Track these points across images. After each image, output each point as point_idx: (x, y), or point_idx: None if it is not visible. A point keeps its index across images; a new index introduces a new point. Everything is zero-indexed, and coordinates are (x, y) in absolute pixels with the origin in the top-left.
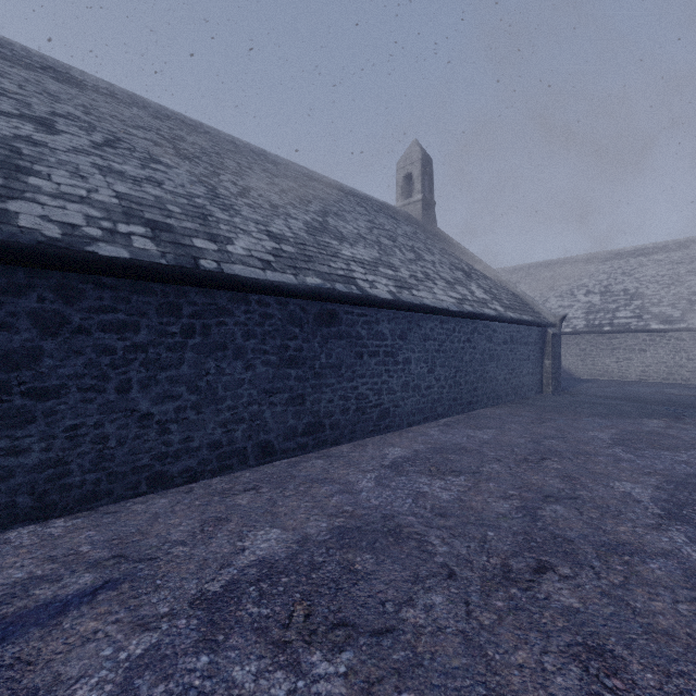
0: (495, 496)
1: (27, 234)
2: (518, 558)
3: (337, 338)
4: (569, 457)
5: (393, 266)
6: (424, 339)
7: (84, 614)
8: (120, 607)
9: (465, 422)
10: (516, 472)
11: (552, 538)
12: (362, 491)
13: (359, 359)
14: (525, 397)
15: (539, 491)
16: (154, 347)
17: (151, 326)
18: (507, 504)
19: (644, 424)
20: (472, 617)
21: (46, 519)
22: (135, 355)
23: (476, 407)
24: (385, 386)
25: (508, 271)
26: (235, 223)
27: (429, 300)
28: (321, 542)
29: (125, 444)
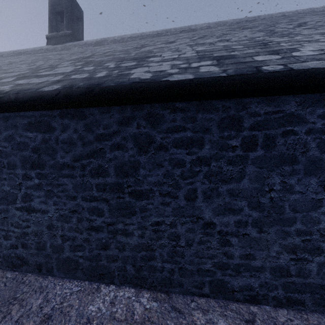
0: None
1: (131, 80)
2: None
3: None
4: None
5: None
6: None
7: None
8: None
9: None
10: None
11: None
12: None
13: None
14: None
15: None
16: (216, 160)
17: (213, 141)
18: None
19: None
20: None
21: (141, 287)
22: (199, 167)
23: None
24: None
25: None
26: (296, 39)
27: None
28: None
29: (192, 245)
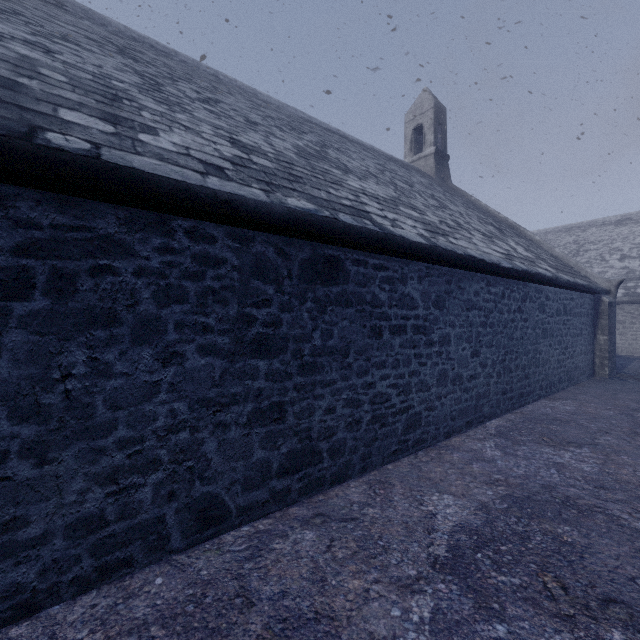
0: None
1: None
2: None
3: (341, 304)
4: None
5: (416, 208)
6: (467, 308)
7: None
8: None
9: (529, 429)
10: None
11: None
12: None
13: (376, 338)
14: (578, 382)
15: None
16: None
17: None
18: None
19: None
20: None
21: None
22: None
23: (528, 400)
24: (414, 379)
25: None
26: (175, 118)
27: (473, 251)
28: None
29: None
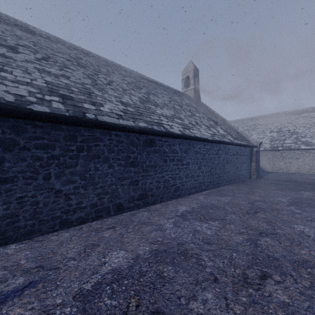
0: (234, 232)
1: None
2: (250, 269)
3: (154, 152)
4: (269, 211)
5: (181, 118)
6: (196, 153)
7: (15, 304)
8: (35, 299)
9: (216, 193)
10: (243, 219)
11: (267, 257)
12: (167, 229)
13: (165, 162)
14: (243, 180)
15: (256, 229)
16: (63, 157)
17: (61, 146)
18: (241, 237)
19: (302, 194)
20: (229, 308)
21: (6, 244)
22: (53, 160)
23: (220, 185)
24: (177, 176)
25: (233, 122)
26: (105, 97)
27: (198, 134)
28: (145, 258)
29: (48, 205)
